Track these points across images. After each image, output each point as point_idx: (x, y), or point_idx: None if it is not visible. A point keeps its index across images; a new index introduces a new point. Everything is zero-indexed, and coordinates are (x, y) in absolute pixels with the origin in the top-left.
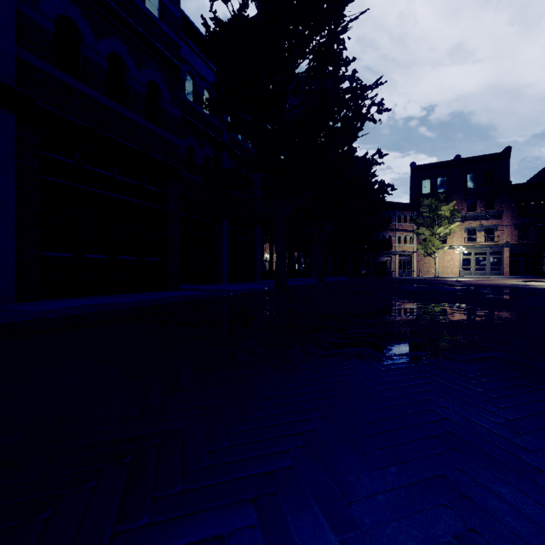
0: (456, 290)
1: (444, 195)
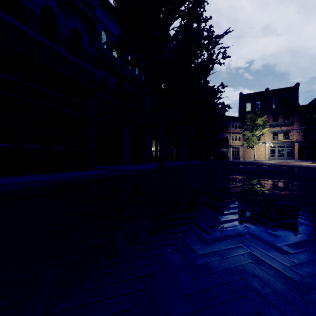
0: (275, 169)
1: (260, 112)
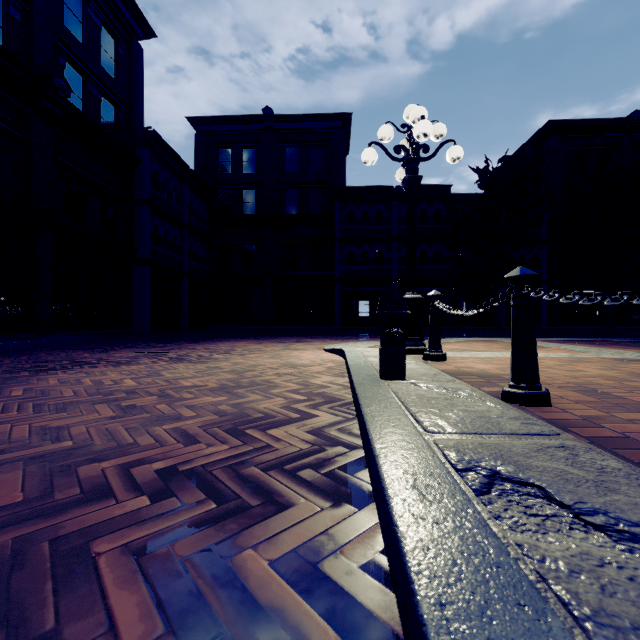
0: None
1: None
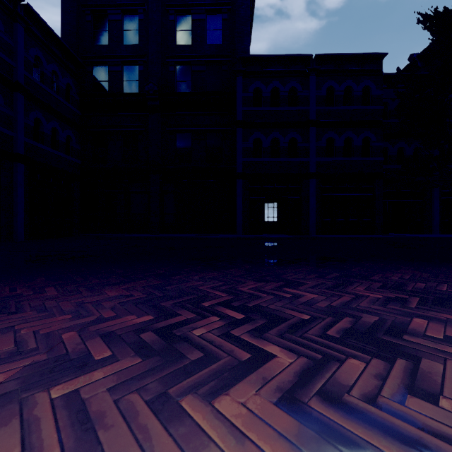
0: None
1: None
